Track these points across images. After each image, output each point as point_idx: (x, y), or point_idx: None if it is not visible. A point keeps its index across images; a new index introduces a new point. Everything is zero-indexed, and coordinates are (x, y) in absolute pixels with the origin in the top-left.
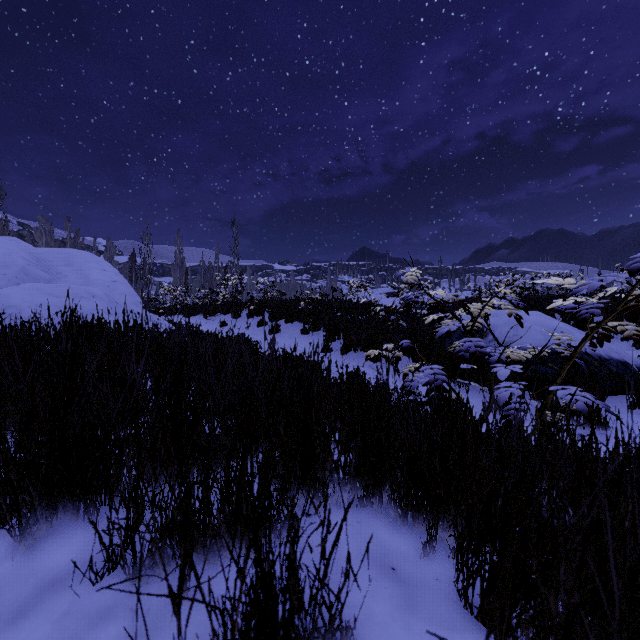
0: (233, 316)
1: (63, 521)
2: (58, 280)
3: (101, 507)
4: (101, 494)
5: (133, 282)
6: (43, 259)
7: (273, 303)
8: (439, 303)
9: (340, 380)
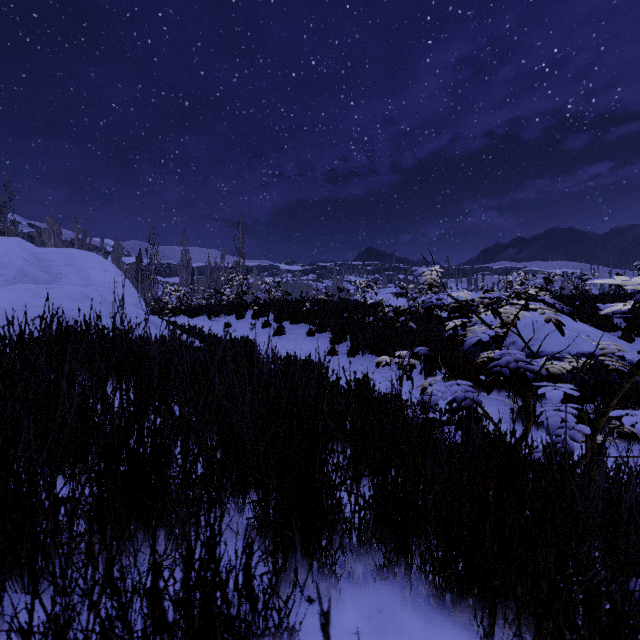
0: (237, 317)
1: None
2: (58, 281)
3: (22, 597)
4: (24, 577)
5: (139, 282)
6: (44, 259)
7: (278, 304)
8: (464, 307)
9: (348, 389)
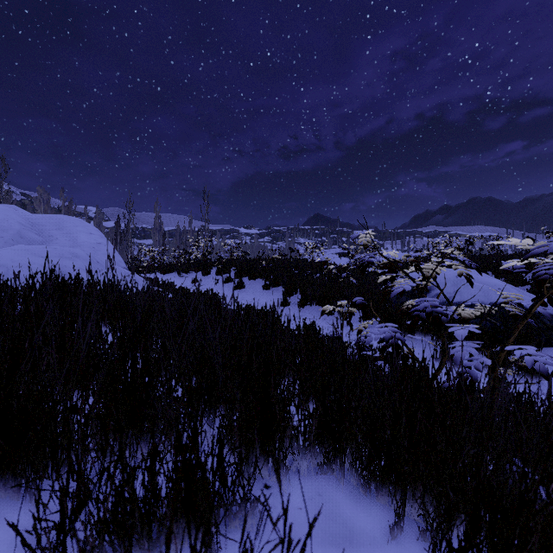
0: (203, 273)
1: (3, 500)
2: (49, 242)
3: (47, 482)
4: (48, 467)
5: (118, 244)
6: (37, 224)
7: (238, 262)
8: (392, 263)
9: (298, 333)
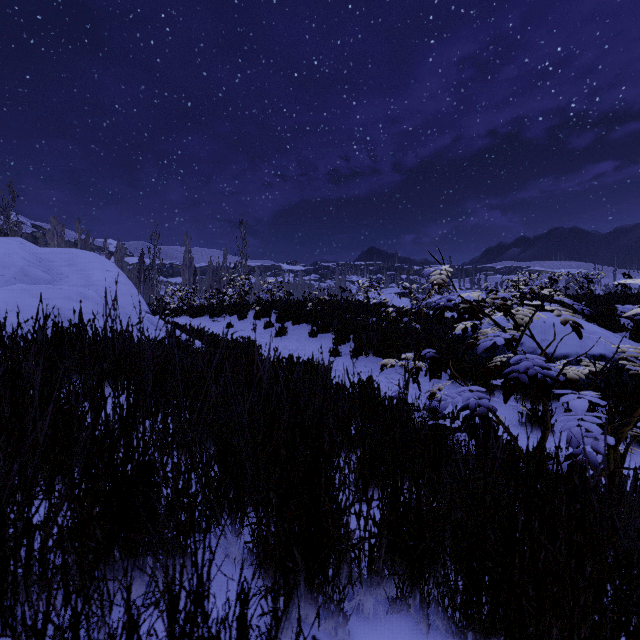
0: (239, 317)
1: None
2: (59, 281)
3: None
4: None
5: (142, 283)
6: (45, 259)
7: (280, 304)
8: (476, 308)
9: (352, 392)
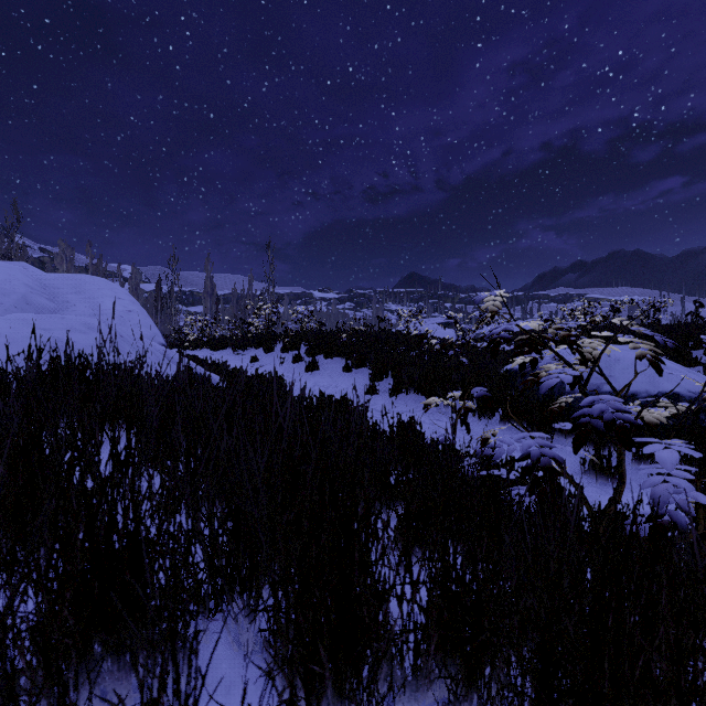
0: (265, 350)
1: None
2: (65, 310)
3: None
4: None
5: (159, 312)
6: (50, 286)
7: (311, 335)
8: (537, 340)
9: (391, 435)
